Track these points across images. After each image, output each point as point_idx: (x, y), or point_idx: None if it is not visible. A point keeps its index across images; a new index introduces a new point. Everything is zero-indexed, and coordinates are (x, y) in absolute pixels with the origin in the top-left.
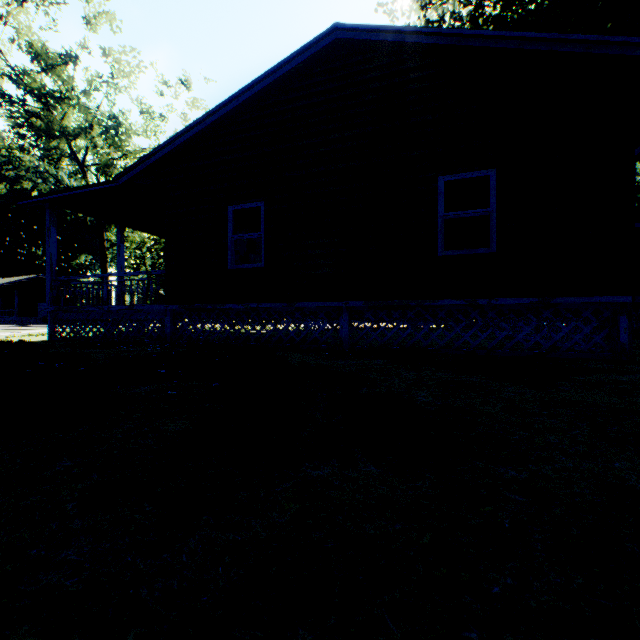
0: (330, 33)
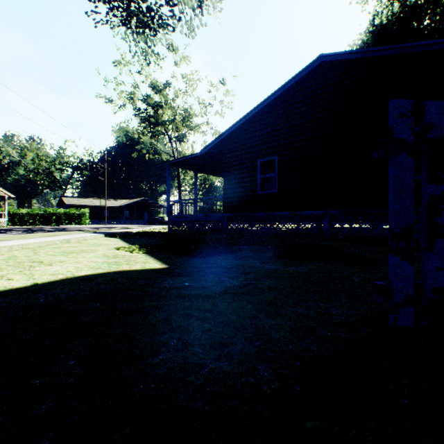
0: (317, 60)
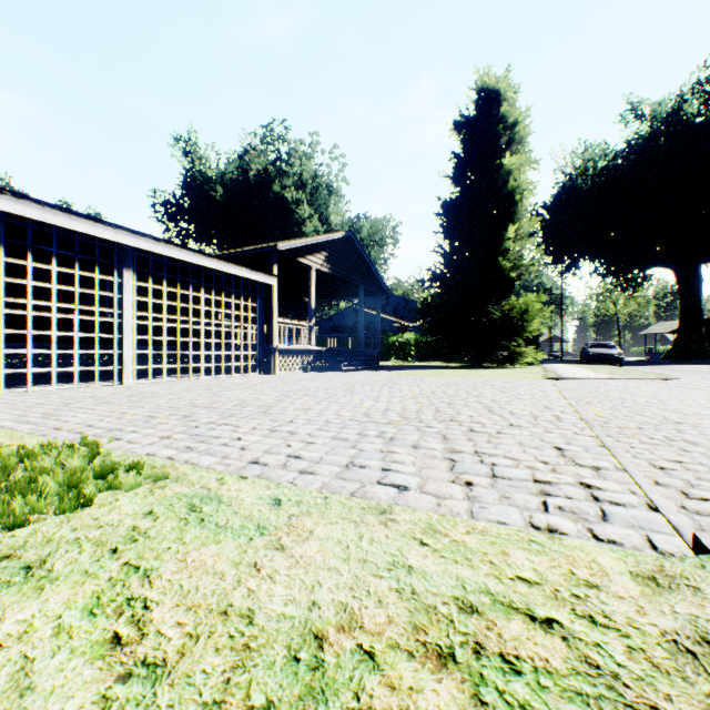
0: None
